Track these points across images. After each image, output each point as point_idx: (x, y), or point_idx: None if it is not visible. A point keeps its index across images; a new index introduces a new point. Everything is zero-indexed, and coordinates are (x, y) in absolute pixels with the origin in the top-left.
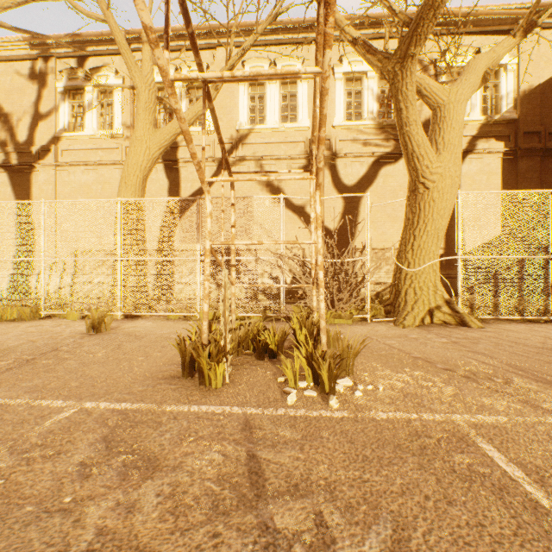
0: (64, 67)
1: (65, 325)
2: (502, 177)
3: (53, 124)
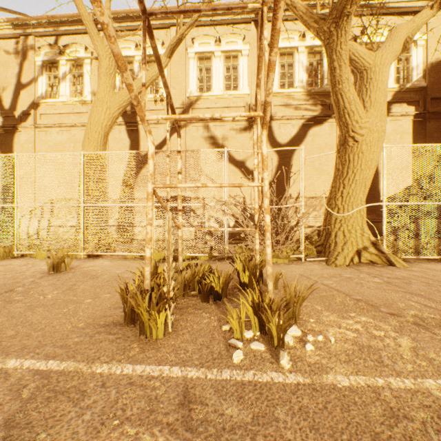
0: (42, 44)
1: (31, 264)
2: (413, 136)
3: (33, 92)
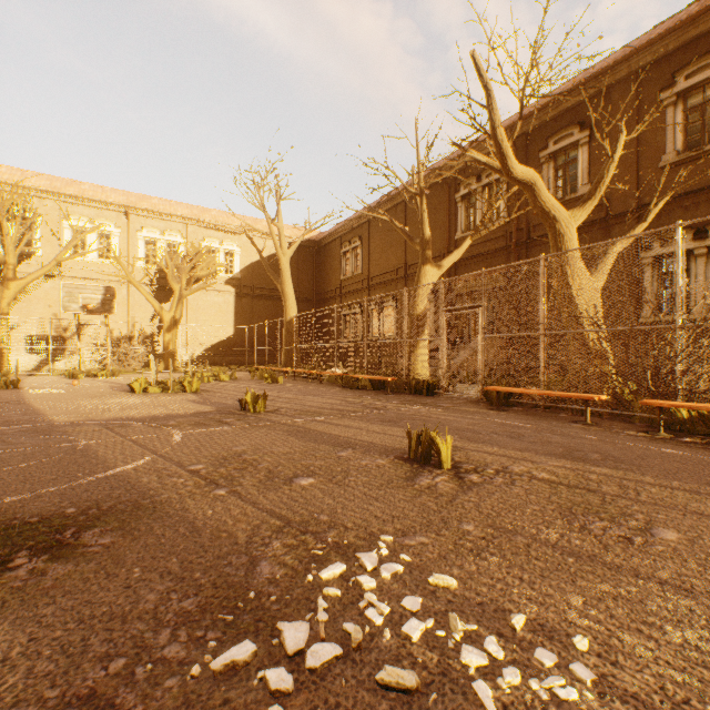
0: None
1: None
2: (235, 306)
3: None
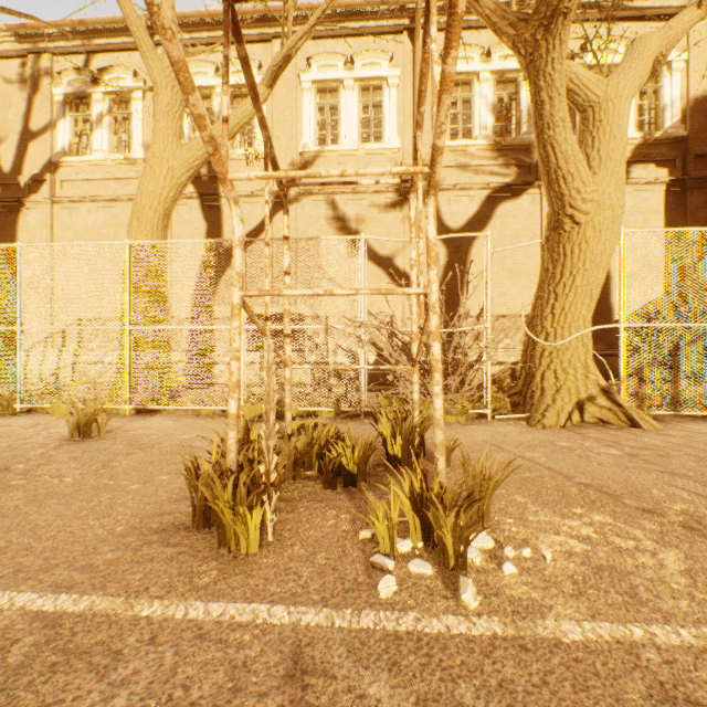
0: (63, 68)
1: (43, 425)
2: (665, 217)
3: (49, 145)
